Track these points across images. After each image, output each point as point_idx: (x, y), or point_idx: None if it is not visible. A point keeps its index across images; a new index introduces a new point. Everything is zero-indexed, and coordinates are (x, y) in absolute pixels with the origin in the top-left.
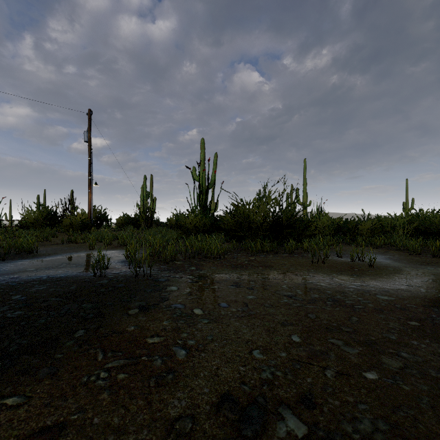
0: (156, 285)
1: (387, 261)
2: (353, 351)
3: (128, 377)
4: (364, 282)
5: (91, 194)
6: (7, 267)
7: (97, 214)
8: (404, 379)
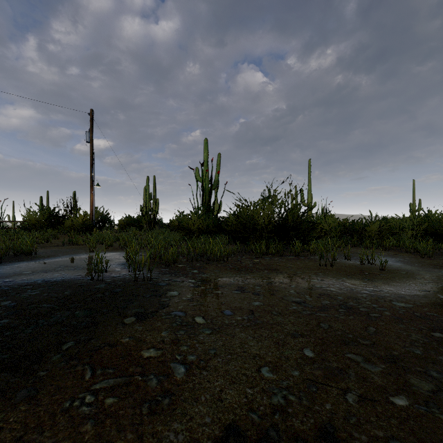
0: (156, 290)
1: (398, 264)
2: (374, 369)
3: (118, 401)
4: (376, 287)
5: (92, 195)
6: (2, 270)
7: (100, 215)
8: (440, 406)
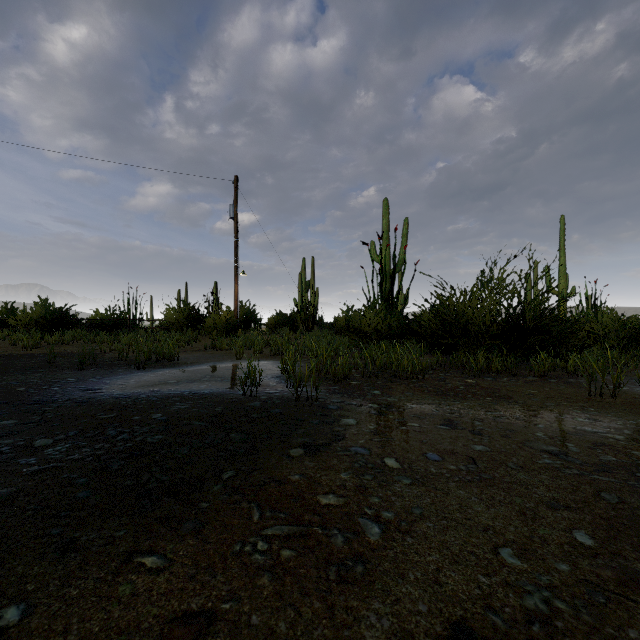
0: (325, 415)
1: None
2: None
3: (296, 556)
4: None
5: (237, 287)
6: (147, 377)
7: (245, 312)
8: None
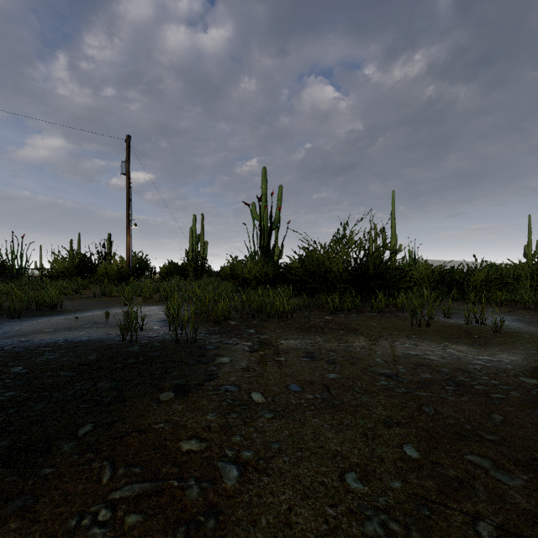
0: (202, 355)
1: (516, 324)
2: (513, 482)
3: (143, 521)
4: (492, 355)
5: (129, 238)
6: (20, 327)
7: (138, 261)
8: None
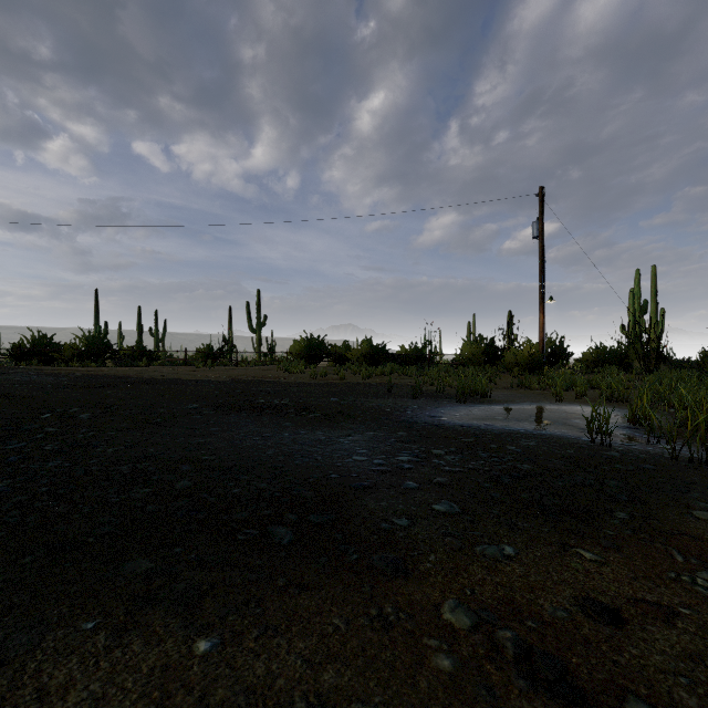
0: None
1: None
2: None
3: None
4: None
5: (542, 316)
6: (473, 411)
7: (550, 345)
8: None
